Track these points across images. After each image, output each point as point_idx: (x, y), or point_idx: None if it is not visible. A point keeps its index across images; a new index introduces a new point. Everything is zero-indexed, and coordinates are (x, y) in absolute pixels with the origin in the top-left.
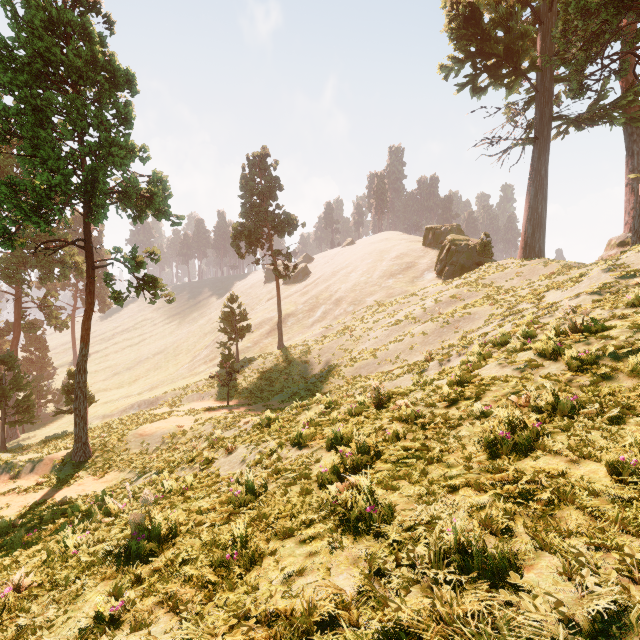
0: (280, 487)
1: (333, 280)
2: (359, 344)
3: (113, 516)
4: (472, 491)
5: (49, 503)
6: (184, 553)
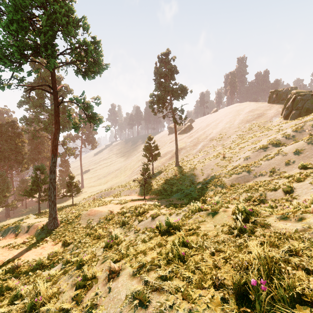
0: None
1: (207, 128)
2: (231, 162)
3: None
4: None
5: (14, 263)
6: None
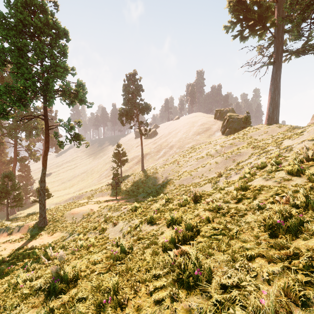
0: (140, 249)
1: (169, 136)
2: (182, 168)
3: (50, 260)
4: (264, 261)
5: (25, 248)
6: (80, 294)
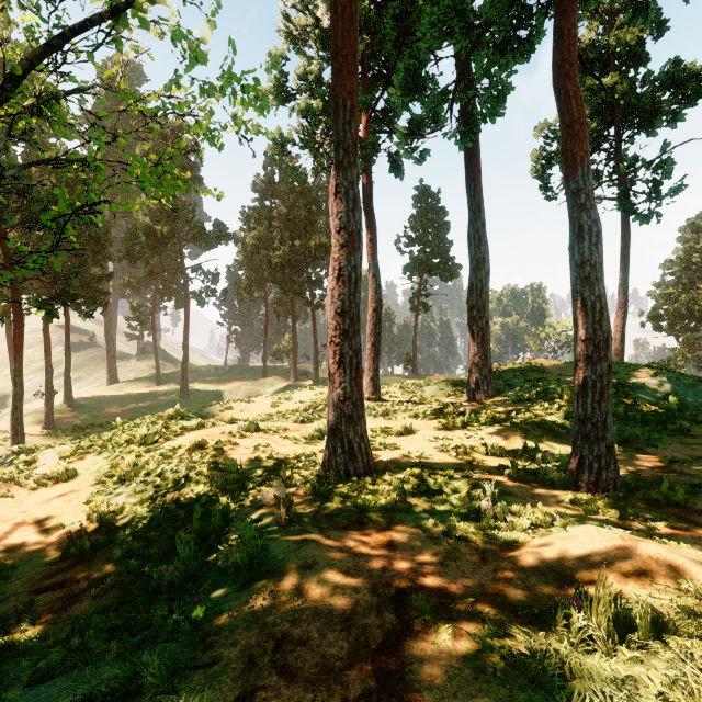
0: None
1: None
2: None
3: None
4: None
5: None
6: None
